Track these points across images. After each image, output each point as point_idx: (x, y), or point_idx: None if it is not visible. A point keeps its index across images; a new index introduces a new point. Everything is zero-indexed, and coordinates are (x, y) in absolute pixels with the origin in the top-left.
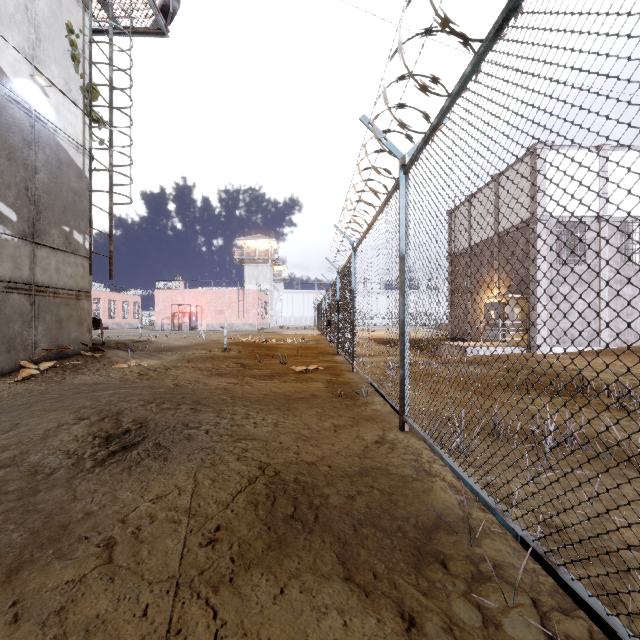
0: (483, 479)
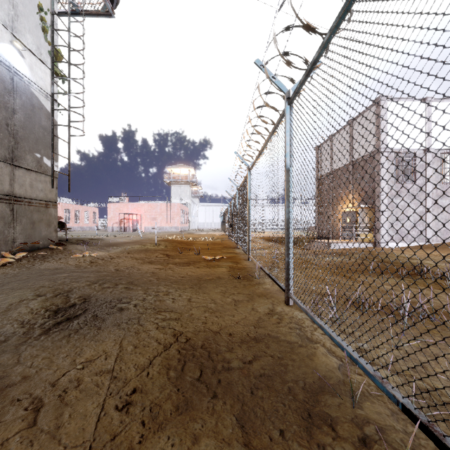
0: (356, 345)
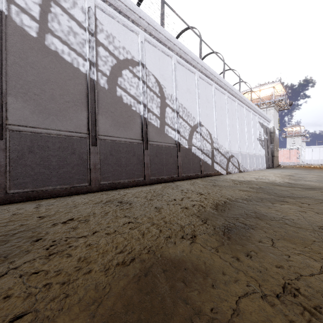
0: None
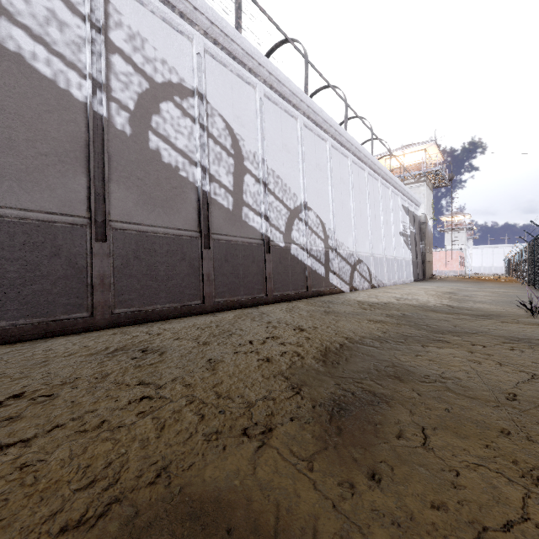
0: None
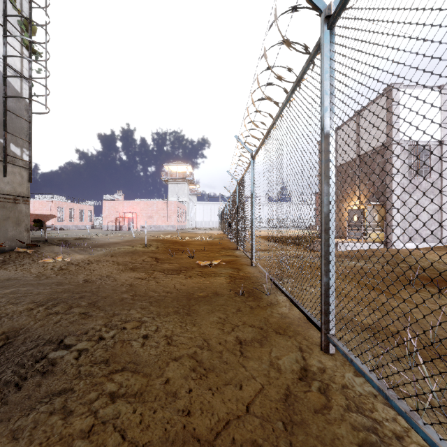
0: None
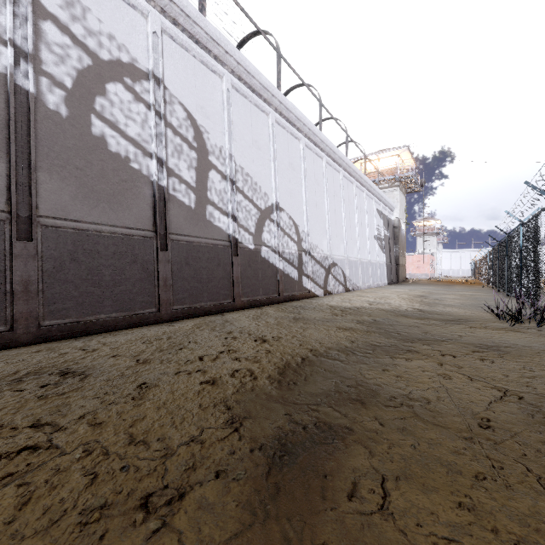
0: None
